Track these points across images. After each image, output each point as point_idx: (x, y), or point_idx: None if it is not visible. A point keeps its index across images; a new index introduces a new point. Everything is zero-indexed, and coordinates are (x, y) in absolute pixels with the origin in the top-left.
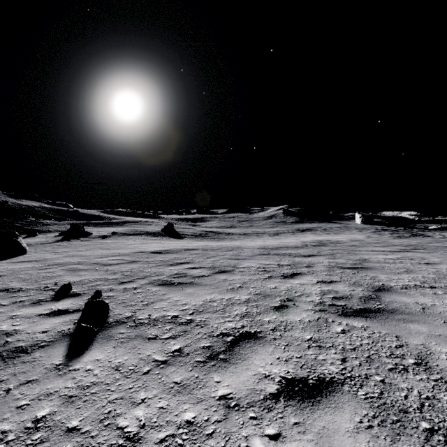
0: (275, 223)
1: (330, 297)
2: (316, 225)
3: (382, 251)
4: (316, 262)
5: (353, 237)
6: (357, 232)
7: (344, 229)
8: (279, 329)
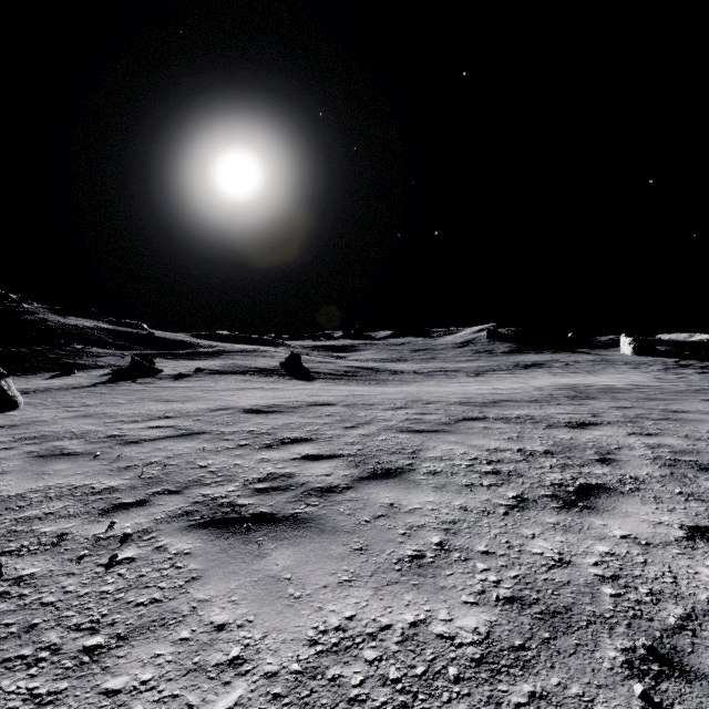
0: (475, 354)
1: None
2: (548, 358)
3: None
4: (614, 444)
5: (629, 378)
6: (631, 369)
7: (603, 364)
8: None
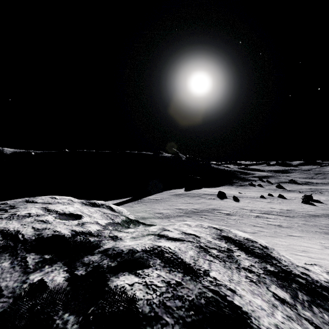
0: None
1: None
2: None
3: None
4: None
5: None
6: None
7: None
8: None
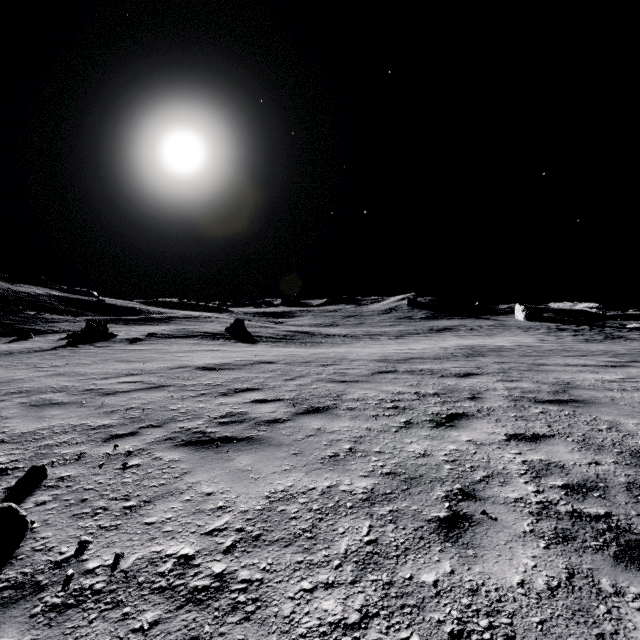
0: (397, 320)
1: (557, 487)
2: (457, 323)
3: (584, 366)
4: (484, 388)
5: (518, 340)
6: (522, 332)
7: (501, 328)
8: (476, 632)
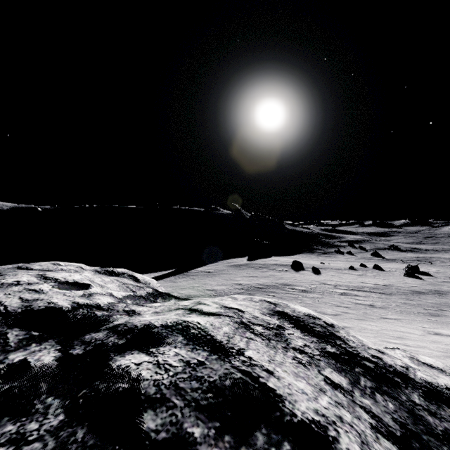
0: None
1: None
2: None
3: None
4: None
5: None
6: None
7: None
8: None
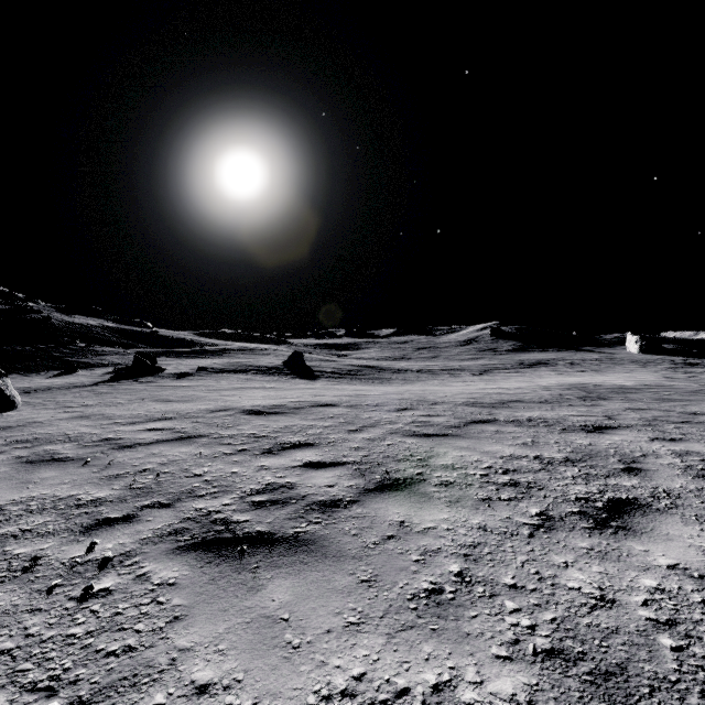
0: (478, 352)
1: None
2: (553, 356)
3: None
4: (638, 451)
5: (638, 377)
6: (639, 368)
7: (610, 362)
8: None
